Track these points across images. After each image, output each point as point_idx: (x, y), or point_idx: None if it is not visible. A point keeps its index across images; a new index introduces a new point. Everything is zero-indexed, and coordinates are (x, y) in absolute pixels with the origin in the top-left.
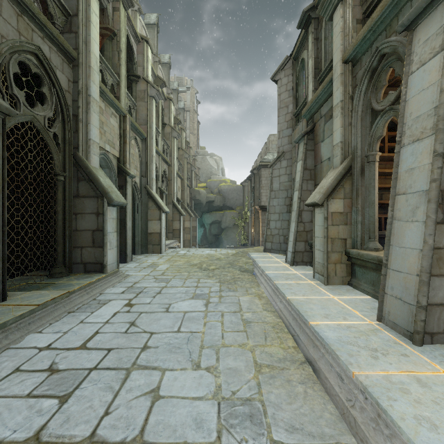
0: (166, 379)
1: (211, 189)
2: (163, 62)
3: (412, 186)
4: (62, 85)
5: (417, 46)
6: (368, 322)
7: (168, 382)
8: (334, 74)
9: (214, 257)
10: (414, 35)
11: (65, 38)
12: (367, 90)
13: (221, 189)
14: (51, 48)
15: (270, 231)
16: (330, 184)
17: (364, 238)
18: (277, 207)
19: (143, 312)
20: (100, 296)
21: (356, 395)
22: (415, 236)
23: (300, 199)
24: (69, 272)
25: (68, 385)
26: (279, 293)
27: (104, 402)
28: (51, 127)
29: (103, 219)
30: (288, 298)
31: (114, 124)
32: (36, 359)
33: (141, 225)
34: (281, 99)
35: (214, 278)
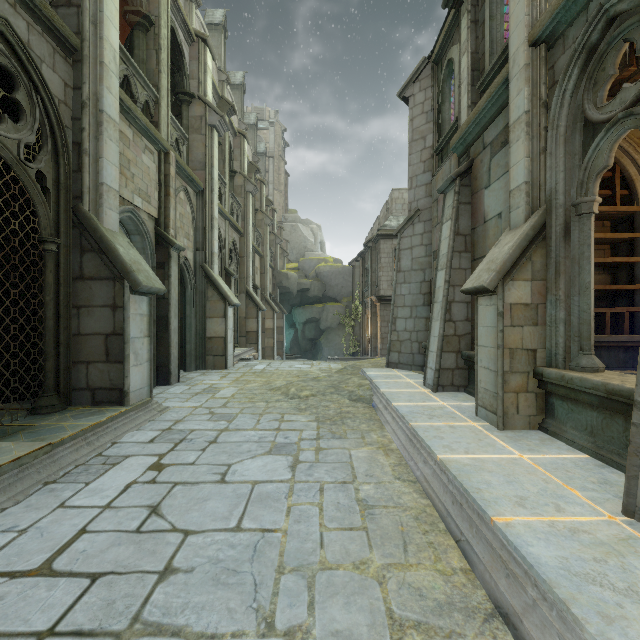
0: None
1: (305, 272)
2: (234, 82)
3: None
4: (53, 91)
5: None
6: (608, 519)
7: None
8: (513, 68)
9: (309, 374)
10: None
11: (60, 15)
12: (576, 88)
13: (320, 271)
14: (31, 26)
15: (397, 334)
16: (509, 255)
17: (570, 350)
18: (408, 297)
19: (178, 483)
20: (111, 448)
21: None
22: None
23: (449, 283)
24: (65, 404)
25: None
26: (422, 446)
27: None
28: (34, 161)
29: (123, 316)
30: (441, 459)
31: (149, 165)
32: None
33: (195, 326)
34: (414, 127)
35: (308, 413)
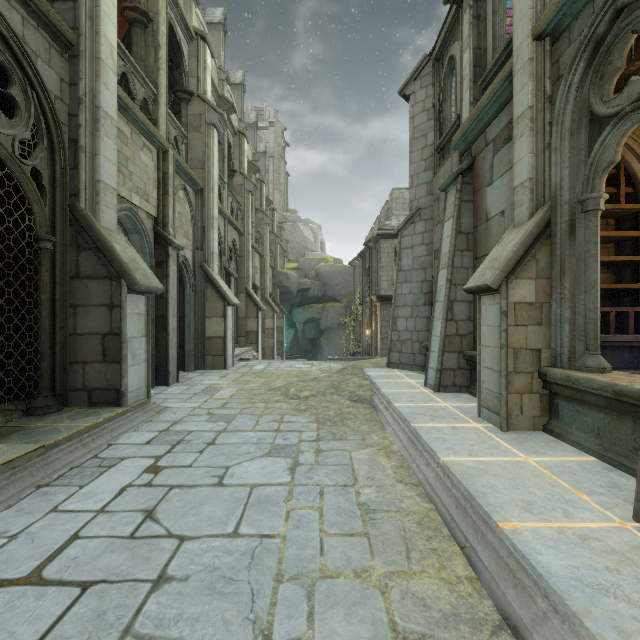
0: None
1: (305, 272)
2: (233, 82)
3: None
4: (49, 87)
5: None
6: (619, 525)
7: None
8: (516, 63)
9: (309, 375)
10: None
11: (56, 10)
12: (582, 82)
13: (320, 271)
14: (26, 20)
15: (398, 334)
16: (513, 253)
17: (575, 350)
18: (409, 297)
19: (175, 486)
20: (106, 450)
21: None
22: None
23: (451, 282)
24: (62, 404)
25: None
26: (424, 448)
27: None
28: (29, 157)
29: (120, 315)
30: (444, 461)
31: (147, 163)
32: None
33: (194, 325)
34: (415, 124)
35: (308, 414)
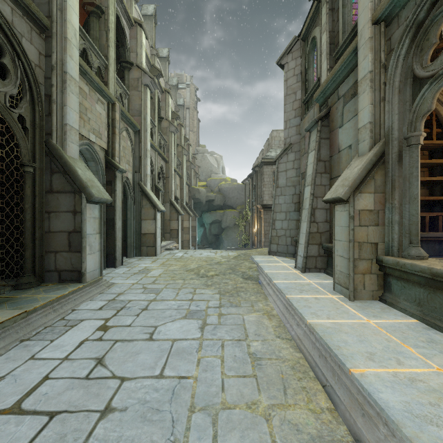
0: None
1: (211, 188)
2: (161, 56)
3: None
4: (31, 58)
5: None
6: (437, 370)
7: None
8: (360, 40)
9: (214, 260)
10: None
11: (36, 4)
12: (407, 54)
13: (222, 187)
14: (14, 11)
15: (276, 232)
16: (358, 175)
17: (402, 243)
18: (284, 205)
19: (118, 340)
20: (71, 314)
21: None
22: None
23: (313, 195)
24: (40, 281)
25: None
26: (295, 313)
27: None
28: (16, 107)
29: (81, 218)
30: (310, 323)
31: (100, 112)
32: None
33: (134, 225)
34: (288, 85)
35: (213, 288)
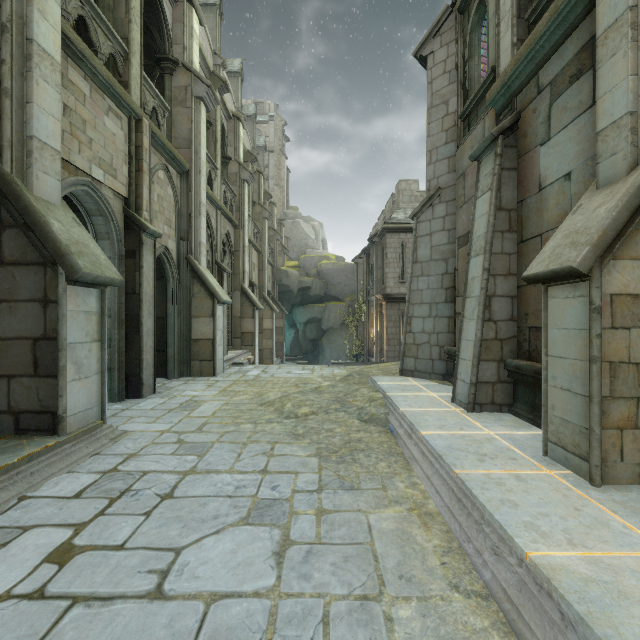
0: None
1: (306, 270)
2: (231, 70)
3: None
4: None
5: None
6: None
7: None
8: None
9: (309, 383)
10: None
11: None
12: None
13: (322, 269)
14: None
15: (413, 337)
16: (611, 220)
17: None
18: (427, 293)
19: (80, 598)
20: (11, 510)
21: None
22: None
23: (488, 272)
24: None
25: None
26: (484, 518)
27: None
28: None
29: (57, 314)
30: (535, 562)
31: (114, 131)
32: None
33: (178, 326)
34: (434, 90)
35: (307, 441)
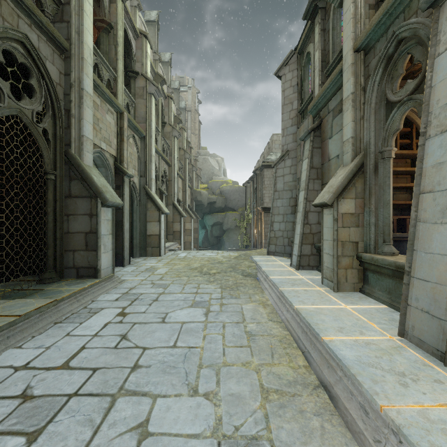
0: (158, 408)
1: (212, 190)
2: (164, 60)
3: (441, 183)
4: (53, 77)
5: (445, 23)
6: (389, 338)
7: (159, 413)
8: (344, 64)
9: (216, 260)
10: (441, 11)
11: (56, 28)
12: (381, 80)
13: (223, 190)
14: (40, 37)
15: (274, 233)
16: (341, 183)
17: (378, 242)
18: (281, 208)
19: (136, 323)
20: (91, 304)
21: (387, 435)
22: (446, 240)
23: (306, 199)
24: (60, 277)
25: (40, 417)
26: (286, 301)
27: (80, 441)
28: (41, 122)
29: (97, 221)
30: (296, 308)
31: (110, 121)
32: (9, 382)
33: (139, 227)
34: (285, 95)
35: (215, 283)
